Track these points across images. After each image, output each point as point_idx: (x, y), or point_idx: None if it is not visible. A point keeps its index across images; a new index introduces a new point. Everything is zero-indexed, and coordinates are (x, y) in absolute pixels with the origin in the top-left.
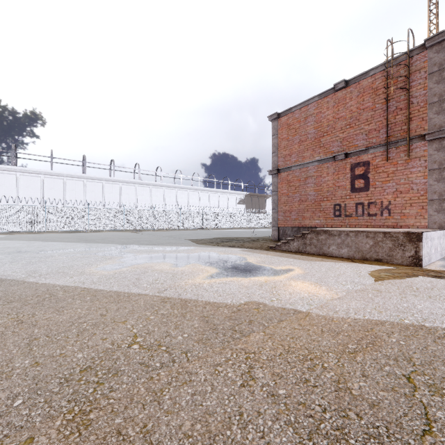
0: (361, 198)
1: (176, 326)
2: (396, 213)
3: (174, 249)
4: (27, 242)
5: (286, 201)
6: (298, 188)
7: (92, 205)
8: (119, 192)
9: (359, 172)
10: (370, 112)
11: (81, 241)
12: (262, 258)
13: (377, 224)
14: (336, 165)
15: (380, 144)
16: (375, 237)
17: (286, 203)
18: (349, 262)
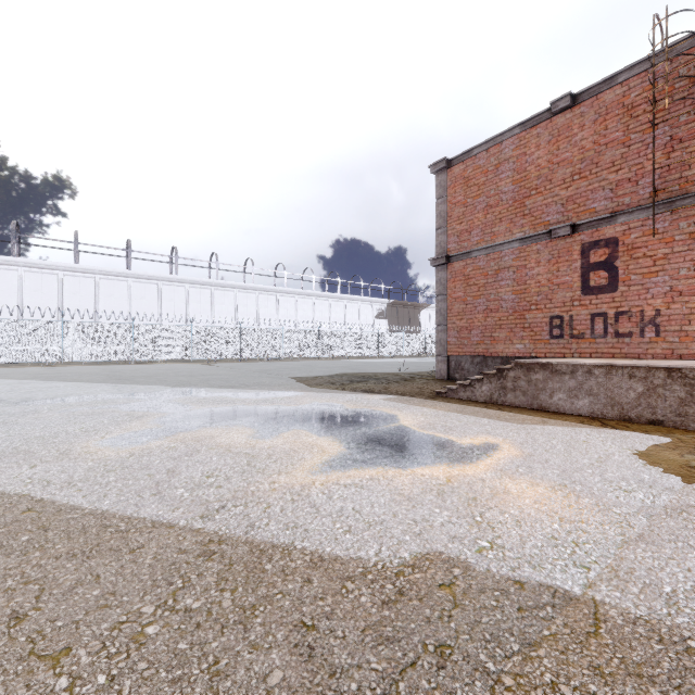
0: (601, 305)
1: (210, 683)
2: (671, 331)
3: (266, 396)
4: (16, 382)
5: (462, 312)
6: (484, 289)
7: (139, 320)
8: (185, 300)
9: (598, 257)
10: (620, 150)
11: (110, 380)
12: (427, 416)
13: (634, 352)
14: (553, 247)
15: (640, 207)
16: (648, 378)
17: (462, 315)
18: (599, 427)
